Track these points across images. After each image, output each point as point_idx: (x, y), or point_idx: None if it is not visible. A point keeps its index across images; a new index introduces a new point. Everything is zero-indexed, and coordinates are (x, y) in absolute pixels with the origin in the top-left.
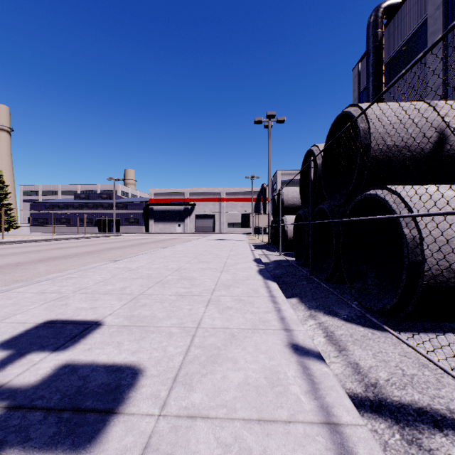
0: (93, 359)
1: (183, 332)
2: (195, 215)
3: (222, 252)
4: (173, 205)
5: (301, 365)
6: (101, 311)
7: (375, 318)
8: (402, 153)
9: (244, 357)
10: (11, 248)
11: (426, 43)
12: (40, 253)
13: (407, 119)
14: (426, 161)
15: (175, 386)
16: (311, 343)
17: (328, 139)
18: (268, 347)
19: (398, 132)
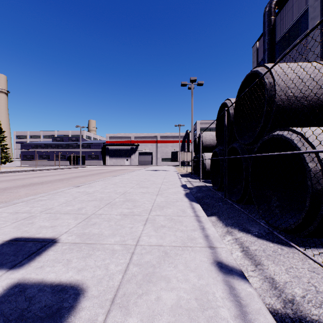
0: (42, 277)
1: (124, 249)
2: (138, 153)
3: (158, 179)
4: (122, 145)
5: (227, 285)
6: (59, 229)
7: (280, 234)
8: (300, 102)
9: (176, 276)
10: (4, 176)
11: (308, 25)
12: (25, 180)
13: (304, 75)
14: (319, 109)
15: (112, 309)
16: (233, 260)
17: (239, 94)
18: (196, 265)
19: (297, 85)
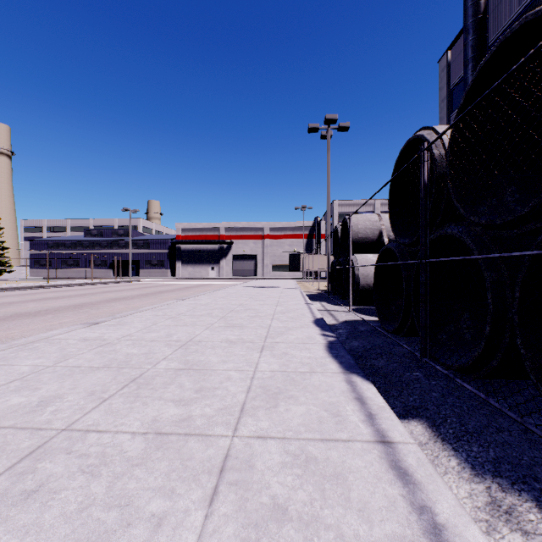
0: None
1: None
2: (232, 256)
3: (265, 306)
4: (205, 243)
5: None
6: None
7: None
8: None
9: None
10: None
11: None
12: (8, 307)
13: None
14: None
15: None
16: None
17: (467, 100)
18: None
19: None
